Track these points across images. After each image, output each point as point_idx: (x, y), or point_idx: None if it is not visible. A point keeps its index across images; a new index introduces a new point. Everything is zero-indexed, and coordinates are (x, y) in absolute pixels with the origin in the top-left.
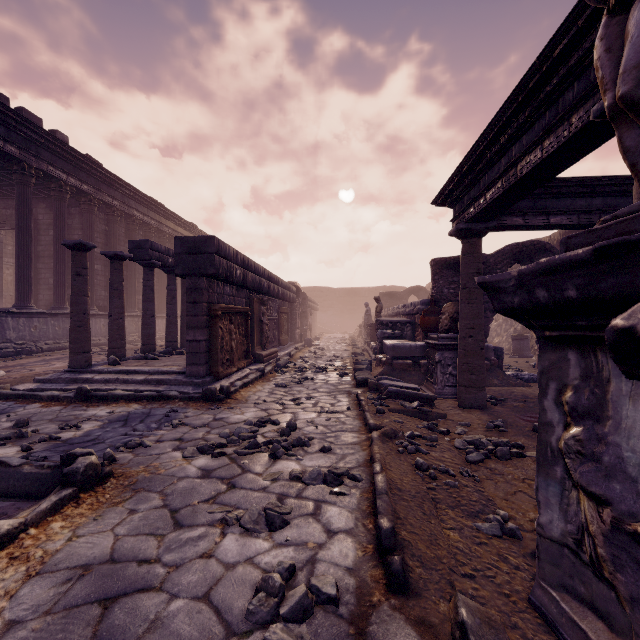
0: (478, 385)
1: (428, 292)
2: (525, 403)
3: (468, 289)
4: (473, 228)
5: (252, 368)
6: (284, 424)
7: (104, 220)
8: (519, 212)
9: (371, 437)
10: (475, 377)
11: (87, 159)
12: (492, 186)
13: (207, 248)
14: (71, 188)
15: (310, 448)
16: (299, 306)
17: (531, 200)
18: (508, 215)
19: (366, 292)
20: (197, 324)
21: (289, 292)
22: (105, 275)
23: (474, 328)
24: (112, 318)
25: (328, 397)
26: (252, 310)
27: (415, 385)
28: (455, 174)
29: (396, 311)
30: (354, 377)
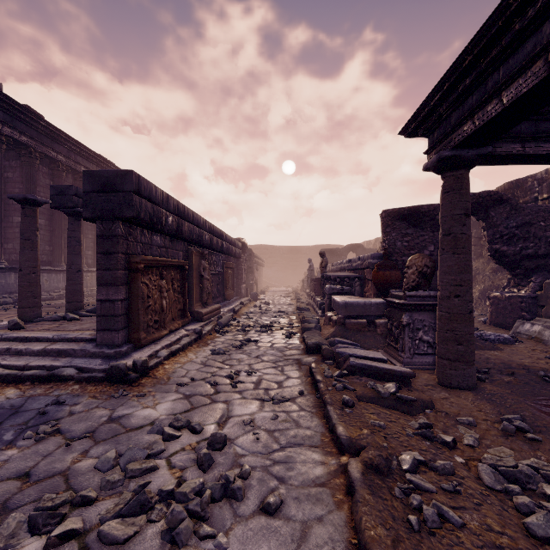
0: (467, 359)
1: (365, 249)
2: (516, 377)
3: (453, 235)
4: (462, 155)
5: (189, 328)
6: (209, 430)
7: (48, 174)
8: (518, 137)
9: (349, 476)
10: (463, 348)
11: (25, 109)
12: (517, 76)
13: (123, 185)
14: (7, 138)
15: (243, 501)
16: (245, 261)
17: (532, 122)
18: (503, 141)
19: (307, 250)
20: (111, 280)
21: (234, 247)
22: (49, 230)
23: (462, 285)
24: (22, 272)
25: (274, 370)
26: (191, 264)
27: (379, 353)
28: (447, 76)
29: (340, 266)
30: (303, 339)
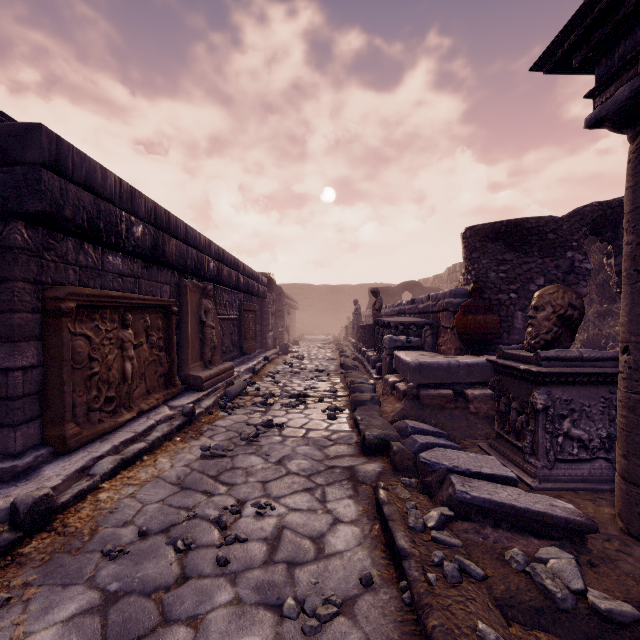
0: None
1: (424, 288)
2: None
3: None
4: None
5: (176, 404)
6: None
7: None
8: None
9: None
10: None
11: None
12: None
13: (23, 152)
14: None
15: None
16: (273, 303)
17: None
18: None
19: (351, 290)
20: (0, 331)
21: (257, 283)
22: None
23: None
24: None
25: (308, 500)
26: (184, 304)
27: (494, 460)
28: None
29: (398, 308)
30: (355, 423)
